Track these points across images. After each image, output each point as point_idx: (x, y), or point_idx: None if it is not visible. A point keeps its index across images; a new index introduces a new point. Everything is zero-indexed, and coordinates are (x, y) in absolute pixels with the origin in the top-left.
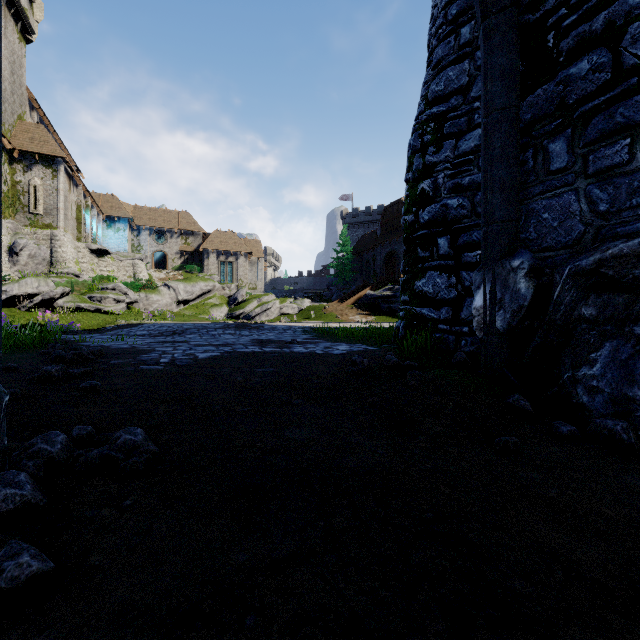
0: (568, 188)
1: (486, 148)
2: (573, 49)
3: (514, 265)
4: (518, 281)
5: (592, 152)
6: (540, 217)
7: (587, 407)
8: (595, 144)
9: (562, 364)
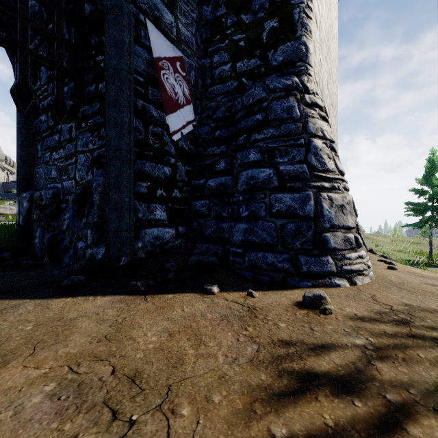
0: (41, 166)
1: (18, 139)
2: (42, 109)
3: (24, 195)
4: (24, 203)
5: (45, 154)
6: (36, 176)
7: (37, 254)
8: (45, 151)
9: (33, 238)
